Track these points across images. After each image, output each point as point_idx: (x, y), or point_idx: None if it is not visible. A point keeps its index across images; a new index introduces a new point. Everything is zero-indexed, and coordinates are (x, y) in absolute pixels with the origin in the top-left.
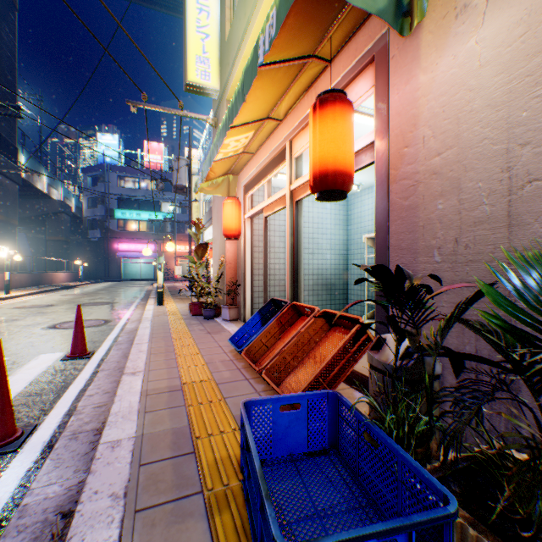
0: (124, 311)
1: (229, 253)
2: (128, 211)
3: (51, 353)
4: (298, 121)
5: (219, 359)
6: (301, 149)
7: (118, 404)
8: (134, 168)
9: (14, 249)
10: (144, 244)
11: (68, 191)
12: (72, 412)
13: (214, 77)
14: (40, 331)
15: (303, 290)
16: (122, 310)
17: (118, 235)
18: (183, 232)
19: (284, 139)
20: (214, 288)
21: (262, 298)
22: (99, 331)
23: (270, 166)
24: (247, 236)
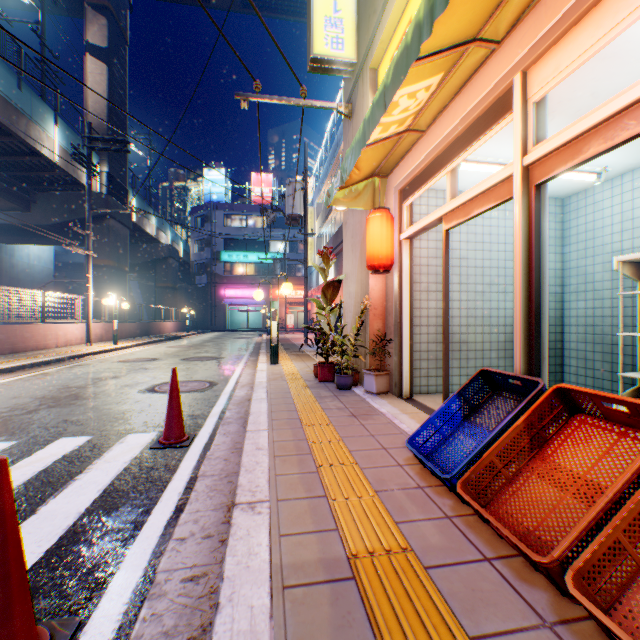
0: (231, 369)
1: (372, 293)
2: (234, 253)
3: (140, 433)
4: (553, 18)
5: (396, 482)
6: (559, 75)
7: (225, 616)
8: (240, 205)
9: (125, 297)
10: (251, 289)
11: (175, 235)
12: (146, 585)
13: (349, 44)
14: (136, 395)
15: (489, 349)
16: (229, 368)
17: (225, 280)
18: (293, 275)
19: (507, 73)
20: (350, 344)
21: (424, 361)
22: (202, 399)
23: (461, 140)
24: (404, 267)
